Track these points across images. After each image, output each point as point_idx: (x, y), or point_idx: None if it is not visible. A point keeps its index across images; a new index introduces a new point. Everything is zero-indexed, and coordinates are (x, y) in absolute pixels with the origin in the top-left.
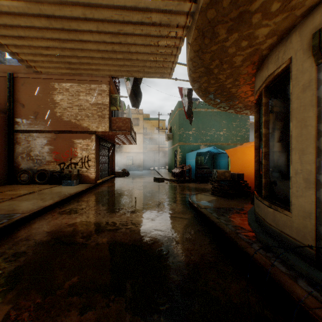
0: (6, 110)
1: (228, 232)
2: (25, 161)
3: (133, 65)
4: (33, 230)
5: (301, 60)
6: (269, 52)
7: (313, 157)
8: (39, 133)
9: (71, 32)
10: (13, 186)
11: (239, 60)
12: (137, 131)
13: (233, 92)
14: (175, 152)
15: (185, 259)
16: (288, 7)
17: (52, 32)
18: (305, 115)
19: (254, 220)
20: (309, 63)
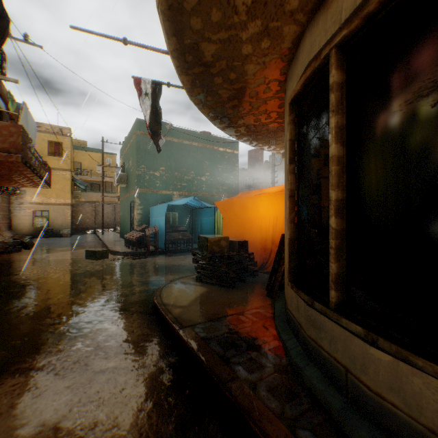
0: None
1: (269, 427)
2: None
3: None
4: None
5: None
6: None
7: None
8: None
9: None
10: None
11: None
12: (59, 165)
13: (249, 77)
14: (131, 205)
15: None
16: None
17: None
18: None
19: (304, 353)
20: None
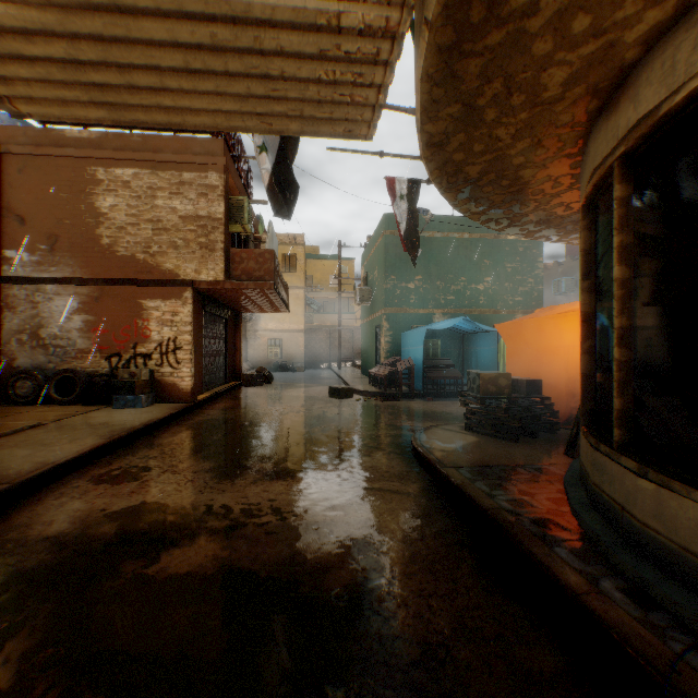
0: None
1: (524, 539)
2: (28, 350)
3: (273, 95)
4: (12, 531)
5: None
6: (643, 53)
7: None
8: (60, 285)
9: None
10: None
11: (556, 81)
12: (292, 282)
13: (526, 179)
14: (376, 330)
15: (415, 628)
16: None
17: None
18: None
19: (588, 504)
20: None
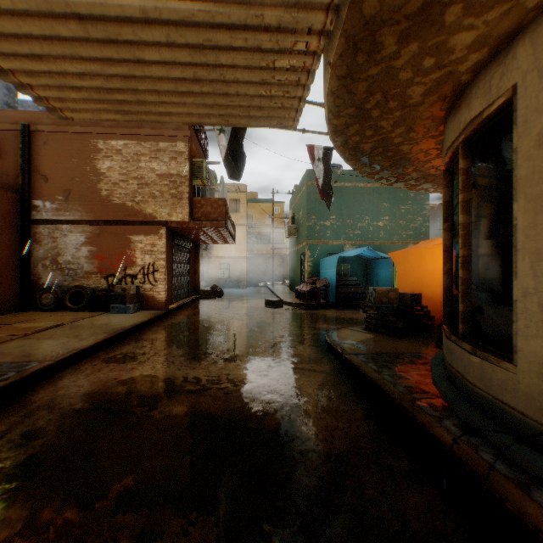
0: (18, 186)
1: (397, 397)
2: (50, 272)
3: (230, 104)
4: (59, 390)
5: (534, 89)
6: (472, 77)
7: None
8: (72, 225)
9: (121, 47)
10: (29, 314)
11: (417, 93)
12: (237, 220)
13: (405, 151)
14: (301, 257)
15: (322, 447)
16: None
17: (88, 46)
18: (542, 189)
19: (444, 376)
20: None
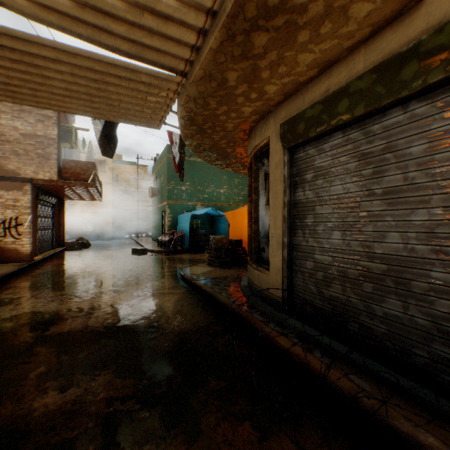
0: None
1: (221, 298)
2: None
3: (113, 109)
4: None
5: (275, 141)
6: (256, 124)
7: (282, 223)
8: None
9: (31, 65)
10: None
11: (230, 126)
12: (103, 179)
13: (229, 152)
14: (162, 213)
15: (176, 329)
16: (264, 98)
17: (1, 59)
18: (277, 189)
19: (247, 285)
20: (279, 146)
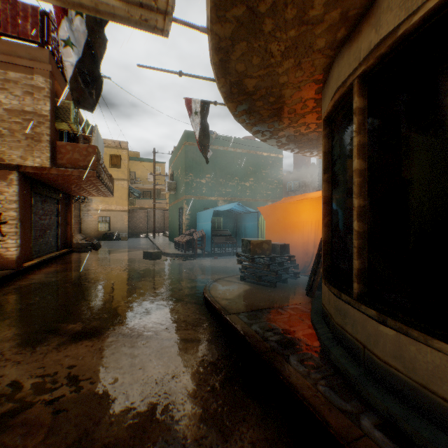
0: None
1: (296, 381)
2: None
3: None
4: None
5: None
6: None
7: None
8: None
9: None
10: None
11: None
12: (118, 175)
13: (286, 98)
14: (179, 211)
15: None
16: None
17: None
18: None
19: (333, 338)
20: None
